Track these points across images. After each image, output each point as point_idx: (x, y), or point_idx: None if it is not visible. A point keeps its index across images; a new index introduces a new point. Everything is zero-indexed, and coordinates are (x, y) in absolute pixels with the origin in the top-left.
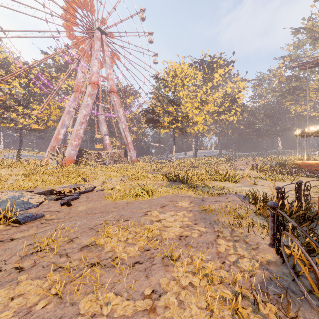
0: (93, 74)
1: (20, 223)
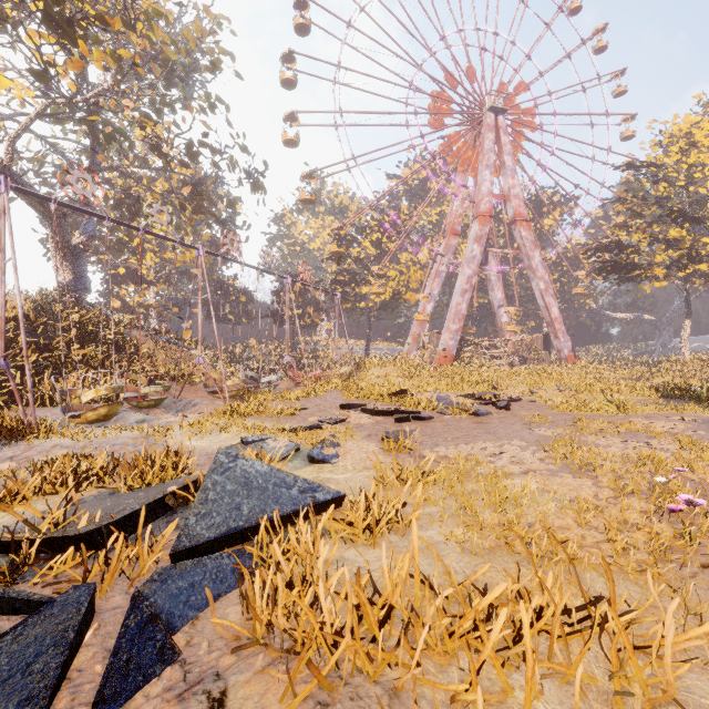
0: (483, 197)
1: (478, 415)
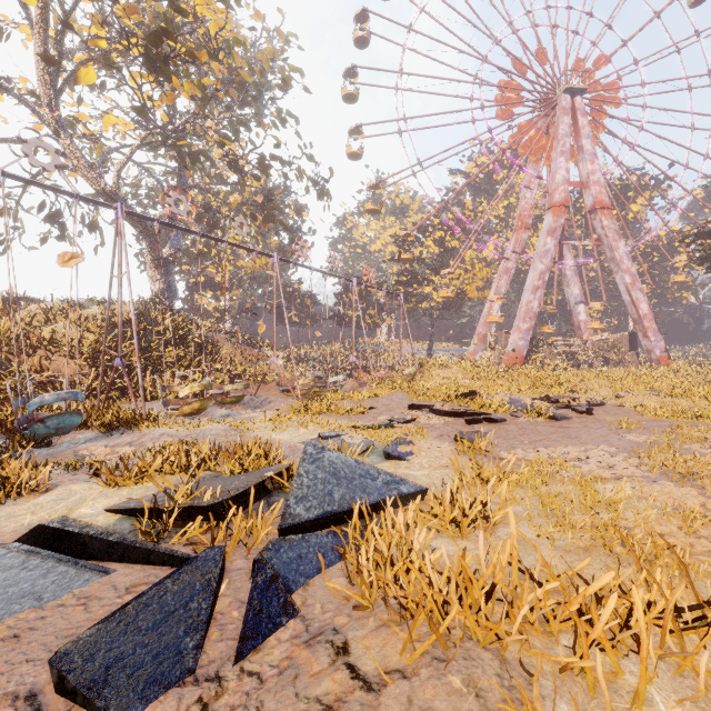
0: (557, 187)
1: (556, 419)
